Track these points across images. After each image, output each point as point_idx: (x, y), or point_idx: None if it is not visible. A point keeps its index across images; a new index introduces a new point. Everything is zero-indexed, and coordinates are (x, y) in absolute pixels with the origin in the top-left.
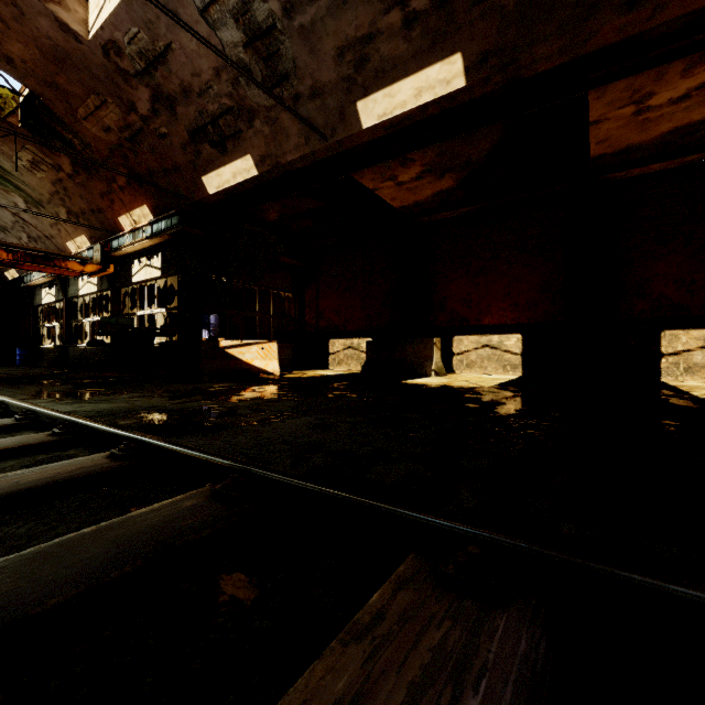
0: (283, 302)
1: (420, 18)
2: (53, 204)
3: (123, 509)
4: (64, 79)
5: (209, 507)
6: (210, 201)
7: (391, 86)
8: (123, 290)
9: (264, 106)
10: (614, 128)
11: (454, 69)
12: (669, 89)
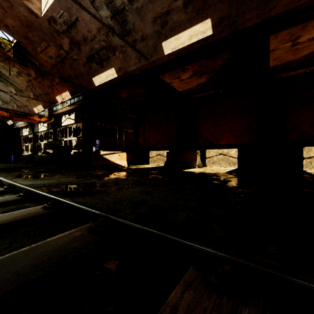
0: (129, 134)
1: (191, 2)
2: (27, 91)
3: (46, 235)
4: (31, 35)
5: (87, 236)
6: (96, 89)
7: (178, 35)
8: (58, 129)
9: (120, 45)
10: (281, 53)
11: (207, 26)
12: (308, 34)
